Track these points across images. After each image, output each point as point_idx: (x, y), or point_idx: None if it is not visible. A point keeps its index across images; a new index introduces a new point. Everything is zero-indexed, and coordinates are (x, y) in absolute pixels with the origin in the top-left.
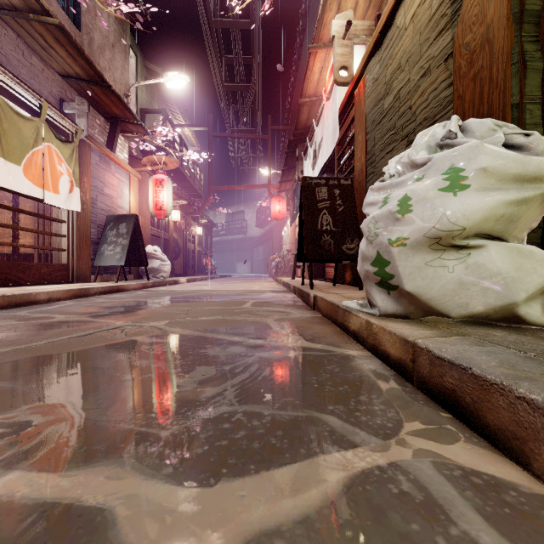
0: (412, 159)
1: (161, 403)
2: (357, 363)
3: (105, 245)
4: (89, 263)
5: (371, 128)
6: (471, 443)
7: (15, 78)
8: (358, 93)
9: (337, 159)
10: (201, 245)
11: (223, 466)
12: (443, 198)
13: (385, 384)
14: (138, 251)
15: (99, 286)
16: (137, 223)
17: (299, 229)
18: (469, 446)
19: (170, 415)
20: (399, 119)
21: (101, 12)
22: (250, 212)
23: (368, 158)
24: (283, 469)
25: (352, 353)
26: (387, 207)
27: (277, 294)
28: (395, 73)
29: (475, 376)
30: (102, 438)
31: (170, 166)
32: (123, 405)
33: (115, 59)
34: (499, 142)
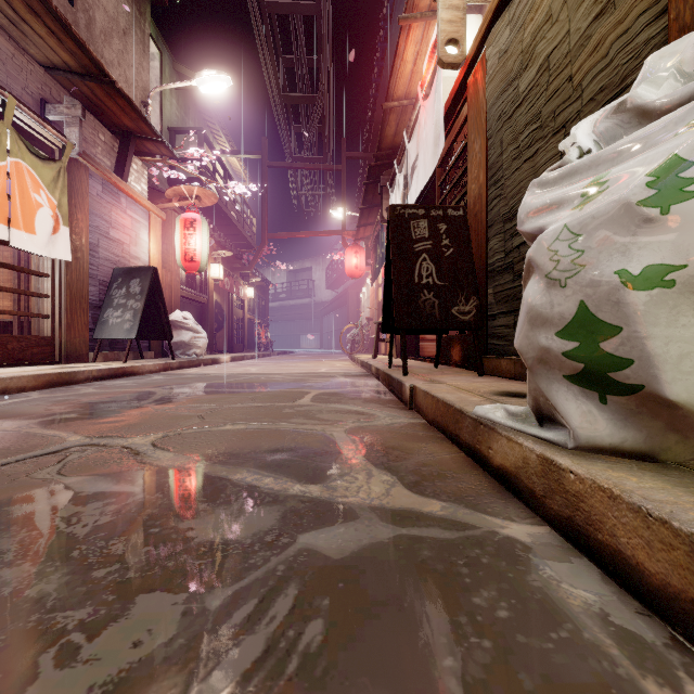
0: (646, 102)
1: None
2: (543, 577)
3: (110, 309)
4: (86, 336)
5: (497, 128)
6: None
7: None
8: (473, 81)
9: (439, 186)
10: (253, 311)
11: None
12: None
13: None
14: (159, 318)
15: (93, 368)
16: (156, 278)
17: (385, 285)
18: None
19: None
20: (547, 102)
21: None
22: (318, 270)
23: (490, 175)
24: None
25: (515, 532)
26: (608, 198)
27: (353, 380)
28: (541, 30)
29: None
30: None
31: (205, 201)
32: None
33: (127, 51)
34: None
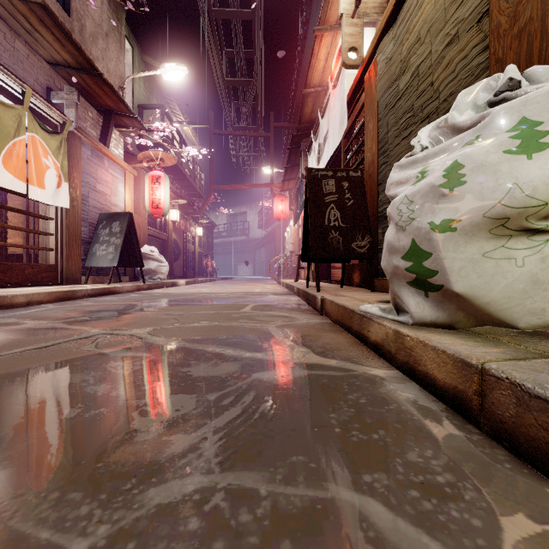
0: (455, 122)
1: (98, 467)
2: (388, 389)
3: (97, 244)
4: (80, 264)
5: (384, 114)
6: None
7: None
8: (368, 78)
9: (344, 152)
10: (202, 246)
11: None
12: (512, 162)
13: (438, 428)
14: (133, 251)
15: (87, 287)
16: (131, 221)
17: (304, 226)
18: None
19: (104, 496)
20: (417, 99)
21: None
22: (252, 214)
23: (380, 147)
24: None
25: (377, 372)
26: (426, 181)
27: (280, 297)
28: (413, 47)
29: None
30: None
31: (167, 162)
32: (37, 471)
33: (109, 49)
34: None
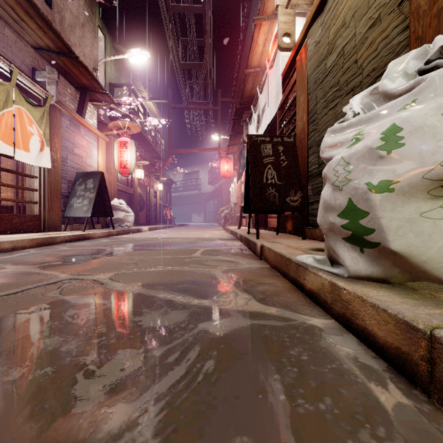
0: (387, 89)
1: None
2: (327, 342)
3: (75, 198)
4: (60, 214)
5: (313, 88)
6: None
7: None
8: (299, 59)
9: (279, 122)
10: (162, 199)
11: None
12: None
13: (385, 394)
14: (104, 203)
15: (65, 234)
16: (103, 179)
17: (246, 183)
18: None
19: None
20: (343, 75)
21: None
22: (203, 172)
23: (310, 117)
24: None
25: (315, 322)
26: (363, 144)
27: (225, 242)
28: (339, 31)
29: None
30: None
31: (133, 130)
32: None
33: (85, 37)
34: None
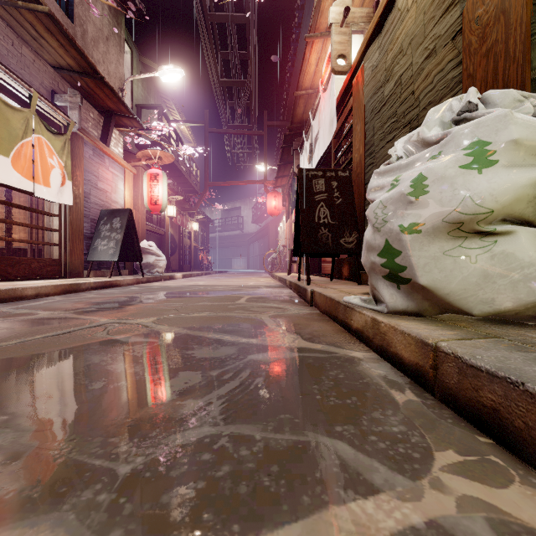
0: (424, 137)
1: (128, 422)
2: (364, 367)
3: (99, 239)
4: (82, 258)
5: (370, 118)
6: (530, 485)
7: (3, 67)
8: (356, 83)
9: (334, 152)
10: (198, 241)
11: (195, 527)
12: (465, 176)
13: (400, 395)
14: (133, 246)
15: (90, 281)
16: (131, 217)
17: (295, 223)
18: (530, 491)
19: (136, 440)
20: (400, 106)
21: (95, 4)
22: (246, 209)
23: (367, 149)
24: (279, 533)
25: (356, 354)
26: (397, 190)
27: (273, 289)
28: (396, 58)
29: (531, 395)
30: (40, 477)
31: (165, 160)
32: (81, 424)
33: (109, 52)
34: (527, 113)
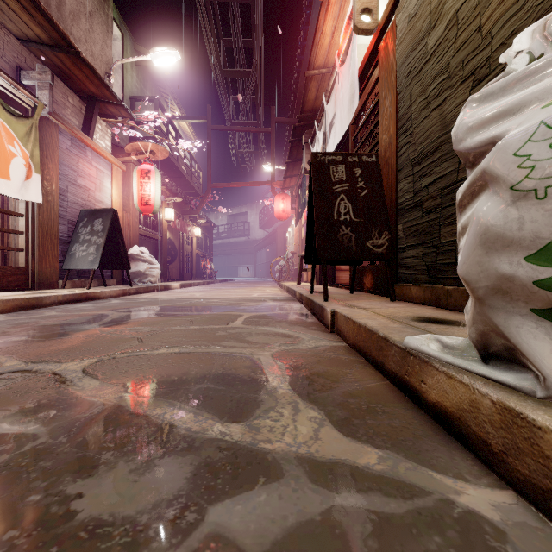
0: None
1: None
2: None
3: (77, 244)
4: (56, 266)
5: (406, 83)
6: None
7: None
8: (384, 46)
9: (353, 140)
10: (200, 247)
11: None
12: None
13: None
14: (118, 251)
15: (58, 293)
16: (115, 218)
17: (308, 222)
18: None
19: None
20: (456, 54)
21: None
22: (253, 214)
23: (400, 125)
24: None
25: (475, 502)
26: None
27: (280, 304)
28: None
29: None
30: None
31: (159, 155)
32: None
33: (93, 30)
34: None
